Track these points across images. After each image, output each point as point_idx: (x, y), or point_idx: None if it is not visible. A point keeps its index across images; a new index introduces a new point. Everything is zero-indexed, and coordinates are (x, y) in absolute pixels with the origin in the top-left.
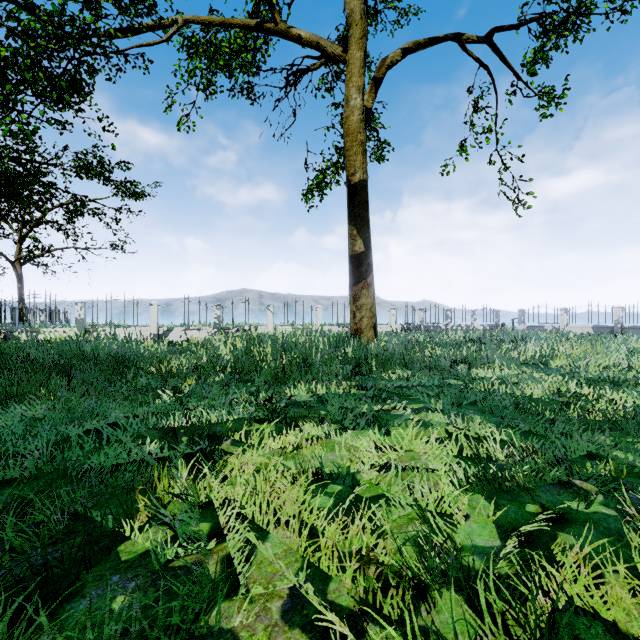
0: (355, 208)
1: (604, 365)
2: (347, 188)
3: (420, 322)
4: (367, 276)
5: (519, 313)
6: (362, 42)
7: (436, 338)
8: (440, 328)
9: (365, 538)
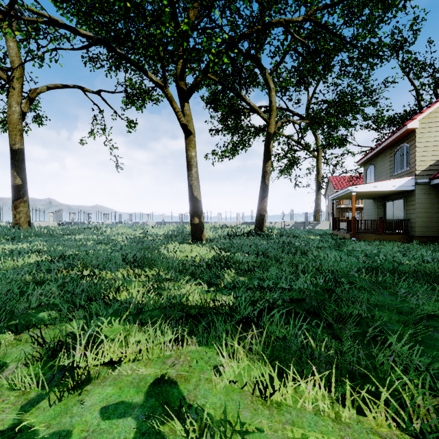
0: (16, 162)
1: (122, 233)
2: (10, 150)
3: (71, 220)
4: (24, 196)
5: (130, 216)
6: (20, 80)
7: (71, 227)
8: (85, 223)
9: (3, 249)
